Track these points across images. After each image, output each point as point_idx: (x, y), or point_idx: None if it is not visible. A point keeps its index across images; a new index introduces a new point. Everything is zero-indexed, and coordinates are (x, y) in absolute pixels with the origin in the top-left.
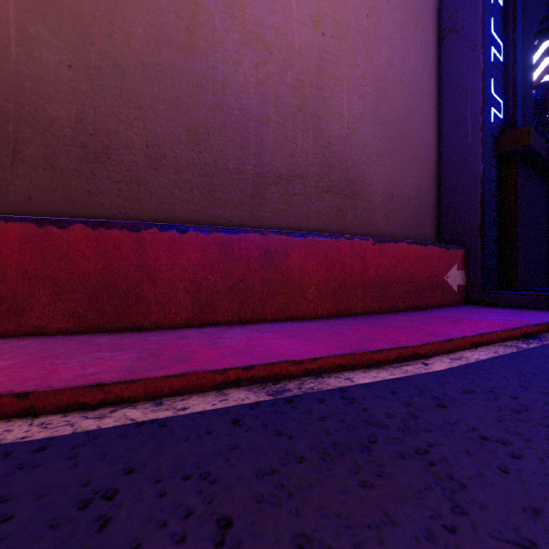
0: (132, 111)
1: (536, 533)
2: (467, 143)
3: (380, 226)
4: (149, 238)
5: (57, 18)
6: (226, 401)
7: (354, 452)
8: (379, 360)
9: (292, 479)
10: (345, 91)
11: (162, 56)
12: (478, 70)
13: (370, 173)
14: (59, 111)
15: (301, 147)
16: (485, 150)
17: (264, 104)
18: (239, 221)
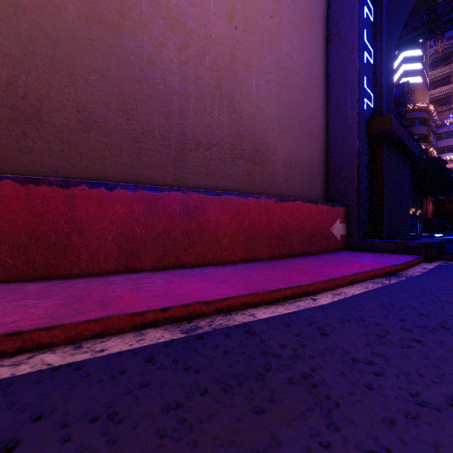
0: (63, 78)
1: (391, 441)
2: (347, 125)
3: (282, 188)
4: (79, 194)
5: None
6: (142, 341)
7: (251, 381)
8: (278, 298)
9: (194, 412)
10: (254, 76)
11: (93, 31)
12: (355, 69)
13: (273, 145)
14: None
15: (217, 120)
16: (360, 131)
17: (186, 81)
18: (164, 181)
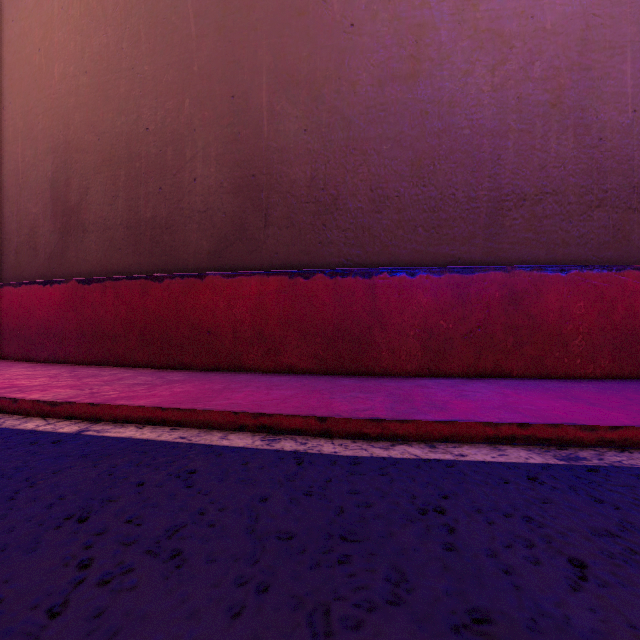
0: (357, 158)
1: None
2: None
3: None
4: (380, 283)
5: (296, 90)
6: (506, 457)
7: None
8: None
9: None
10: (628, 60)
11: (385, 94)
12: None
13: None
14: (297, 173)
15: (555, 154)
16: None
17: (502, 112)
18: (470, 258)
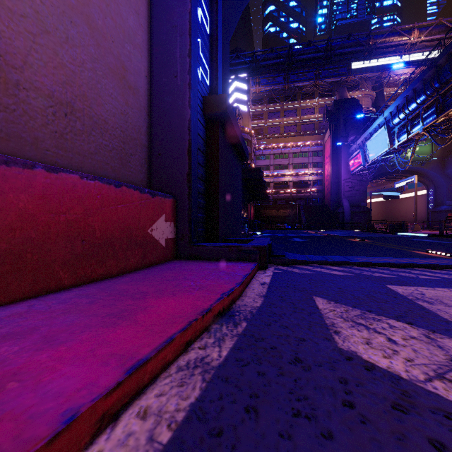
0: None
1: None
2: (176, 84)
3: (44, 148)
4: None
5: None
6: None
7: None
8: None
9: None
10: None
11: None
12: (186, 9)
13: (16, 47)
14: None
15: None
16: (192, 96)
17: None
18: None
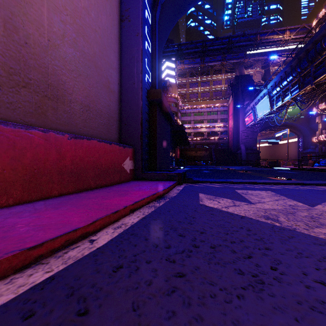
0: None
1: None
2: (134, 87)
3: (79, 127)
4: None
5: None
6: None
7: None
8: (40, 255)
9: None
10: (45, 7)
11: None
12: (139, 48)
13: (70, 85)
14: None
15: None
16: (143, 94)
17: None
18: None
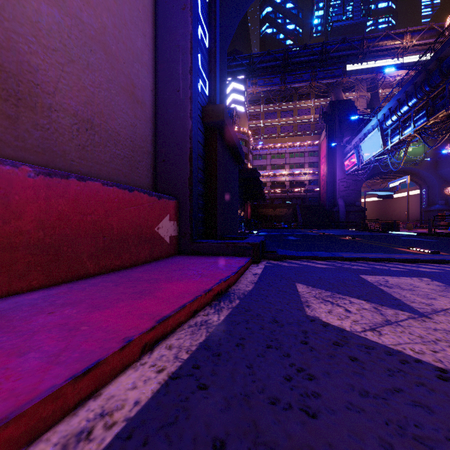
0: None
1: None
2: (179, 98)
3: (70, 159)
4: None
5: None
6: None
7: None
8: None
9: None
10: None
11: None
12: (187, 31)
13: (49, 76)
14: None
15: None
16: (193, 108)
17: None
18: None
